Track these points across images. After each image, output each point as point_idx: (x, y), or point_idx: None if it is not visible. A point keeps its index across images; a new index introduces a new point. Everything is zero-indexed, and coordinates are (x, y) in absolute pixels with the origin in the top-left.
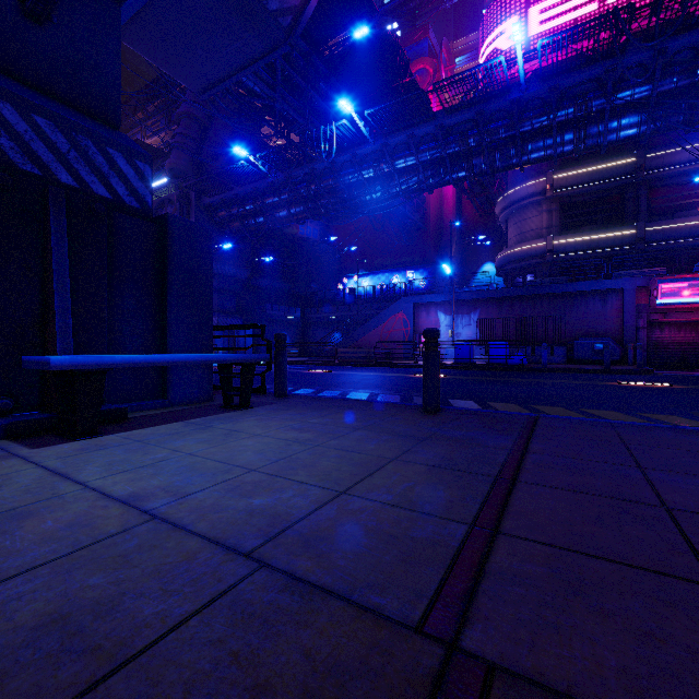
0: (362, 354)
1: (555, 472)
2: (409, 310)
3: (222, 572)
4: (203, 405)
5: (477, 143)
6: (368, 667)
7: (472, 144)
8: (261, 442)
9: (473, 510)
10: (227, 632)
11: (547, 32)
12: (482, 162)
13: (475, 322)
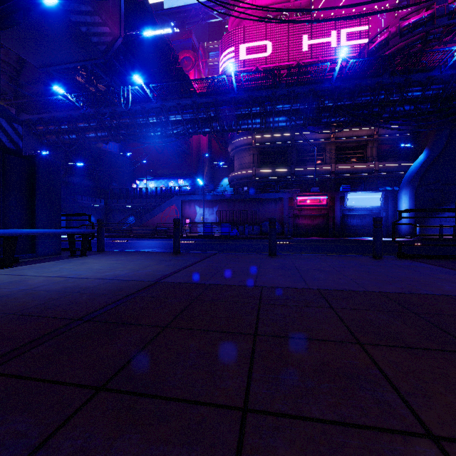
0: (148, 230)
1: (205, 264)
2: (178, 204)
3: (104, 281)
4: (57, 256)
5: (215, 115)
6: (141, 284)
7: (212, 115)
8: (100, 264)
9: (174, 270)
10: (110, 284)
11: (253, 59)
12: (218, 125)
13: (216, 212)
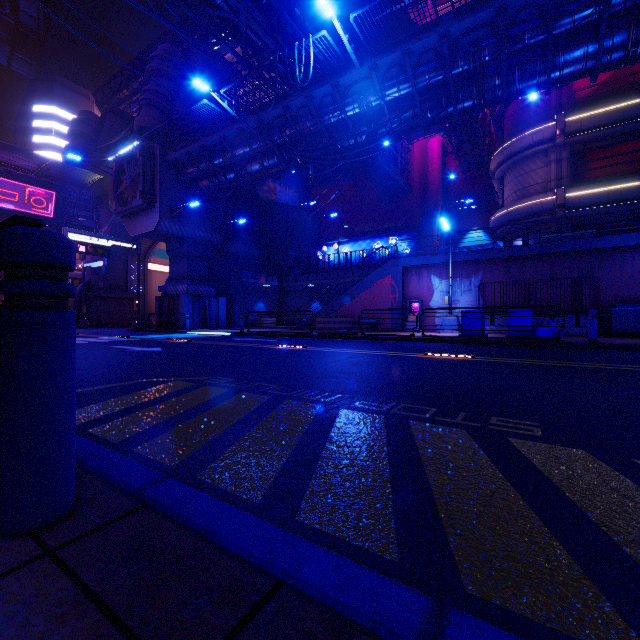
0: (344, 324)
1: None
2: (397, 274)
3: None
4: None
5: (493, 56)
6: None
7: (486, 58)
8: None
9: None
10: None
11: None
12: (496, 83)
13: (477, 287)
